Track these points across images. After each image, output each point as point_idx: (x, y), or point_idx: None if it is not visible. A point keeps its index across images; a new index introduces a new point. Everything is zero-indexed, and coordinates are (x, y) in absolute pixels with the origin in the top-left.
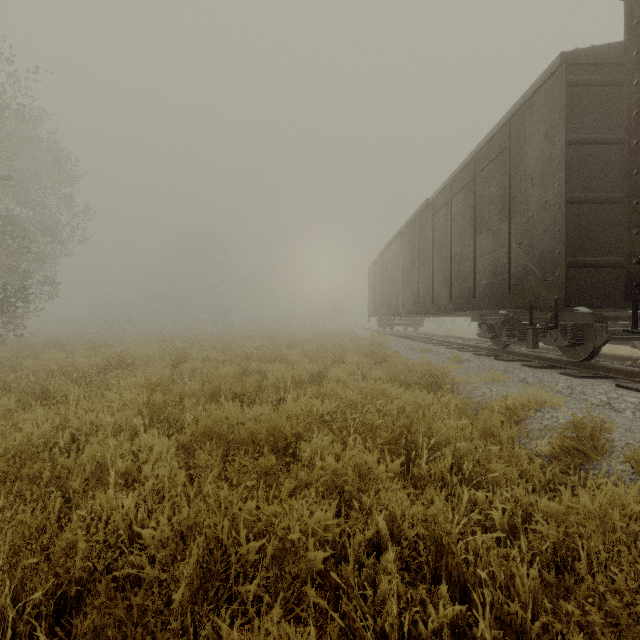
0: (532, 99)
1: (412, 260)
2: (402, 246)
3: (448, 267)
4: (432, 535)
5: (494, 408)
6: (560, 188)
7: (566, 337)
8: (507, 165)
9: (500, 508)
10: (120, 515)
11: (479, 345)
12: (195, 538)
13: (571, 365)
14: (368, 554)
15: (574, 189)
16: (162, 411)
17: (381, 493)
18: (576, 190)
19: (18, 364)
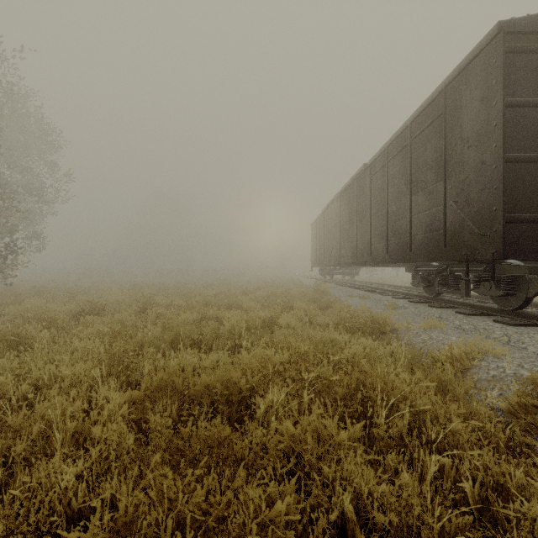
0: (468, 67)
1: (351, 218)
2: (342, 205)
3: (385, 223)
4: (405, 520)
5: (440, 357)
6: (497, 148)
7: (499, 287)
8: (443, 130)
9: (470, 478)
10: (56, 495)
11: (412, 293)
12: (134, 537)
13: (502, 313)
14: (331, 537)
15: (511, 149)
16: (122, 360)
17: (344, 465)
18: (513, 150)
19: (1, 310)
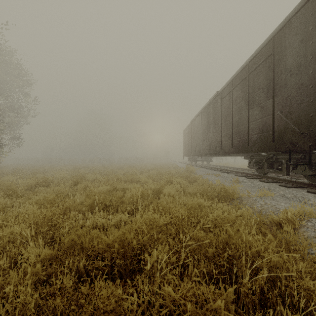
0: (290, 21)
1: (208, 125)
2: (202, 118)
3: (230, 128)
4: None
5: (277, 219)
6: (313, 74)
7: (311, 169)
8: (272, 65)
9: None
10: None
11: (248, 172)
12: None
13: (311, 186)
14: None
15: None
16: (50, 221)
17: None
18: None
19: None
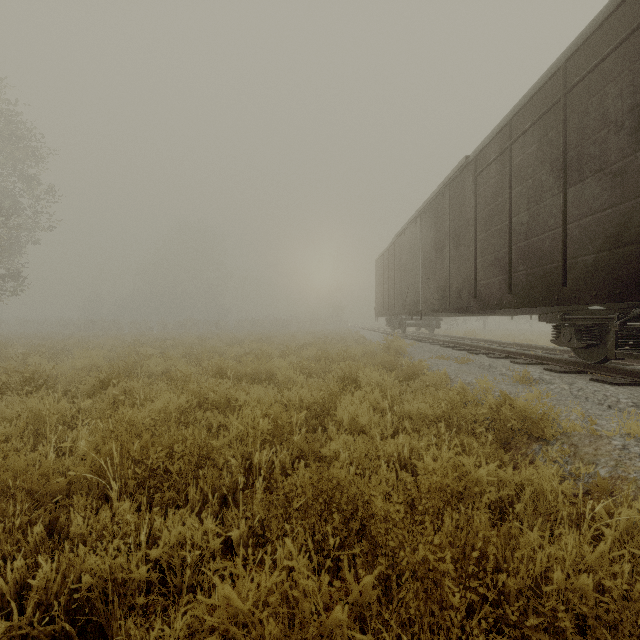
0: None
1: (439, 243)
2: (423, 228)
3: (505, 244)
4: None
5: None
6: None
7: None
8: None
9: None
10: None
11: (546, 355)
12: None
13: None
14: None
15: None
16: None
17: None
18: None
19: None
